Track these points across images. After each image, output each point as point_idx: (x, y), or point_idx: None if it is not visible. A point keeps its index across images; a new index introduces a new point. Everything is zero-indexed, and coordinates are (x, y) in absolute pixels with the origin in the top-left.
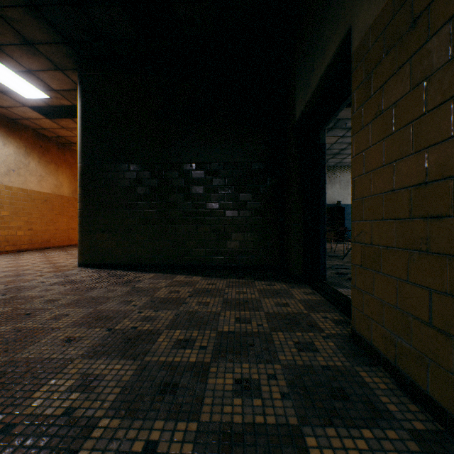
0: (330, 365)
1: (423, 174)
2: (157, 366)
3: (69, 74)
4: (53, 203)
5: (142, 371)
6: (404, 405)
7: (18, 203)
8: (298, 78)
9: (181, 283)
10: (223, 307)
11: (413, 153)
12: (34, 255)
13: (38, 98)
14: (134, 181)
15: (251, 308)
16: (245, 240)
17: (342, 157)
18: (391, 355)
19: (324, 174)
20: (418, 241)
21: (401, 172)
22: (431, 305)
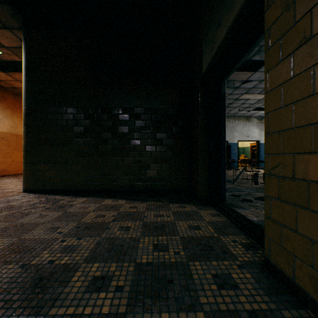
0: (256, 309)
1: None
2: None
3: (16, 32)
4: (9, 140)
5: None
6: None
7: None
8: (205, 37)
9: (108, 207)
10: (143, 232)
11: None
12: None
13: None
14: (71, 122)
15: (168, 232)
16: (161, 169)
17: (230, 110)
18: None
19: (224, 117)
20: None
21: None
22: None
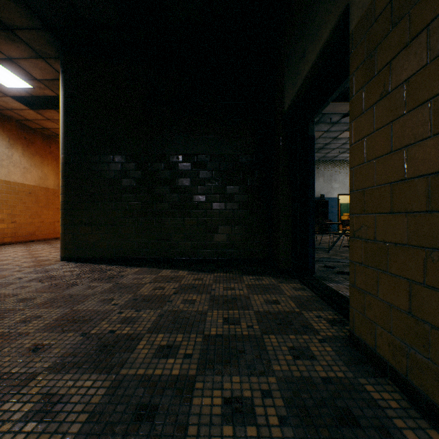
0: (331, 377)
1: None
2: (134, 381)
3: (52, 62)
4: (38, 196)
5: (116, 389)
6: (423, 430)
7: (1, 195)
8: (287, 67)
9: (167, 278)
10: (210, 305)
11: (431, 135)
12: (17, 249)
13: (20, 87)
14: (119, 173)
15: (240, 306)
16: (232, 233)
17: (326, 152)
18: (402, 367)
19: (313, 167)
20: None
21: (415, 158)
22: None
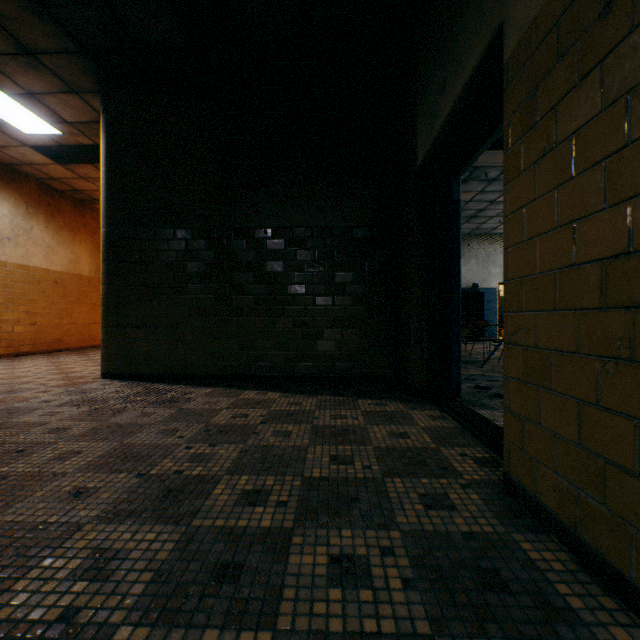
0: (476, 532)
1: (624, 239)
2: (210, 535)
3: (89, 98)
4: (67, 287)
5: (187, 543)
6: (594, 598)
7: (16, 285)
8: (421, 104)
9: (251, 402)
10: (312, 439)
11: (606, 208)
12: (38, 361)
13: (44, 133)
14: (183, 255)
15: (353, 440)
16: (343, 339)
17: (481, 222)
18: (570, 518)
19: (458, 244)
20: (616, 344)
21: (587, 238)
22: (638, 444)
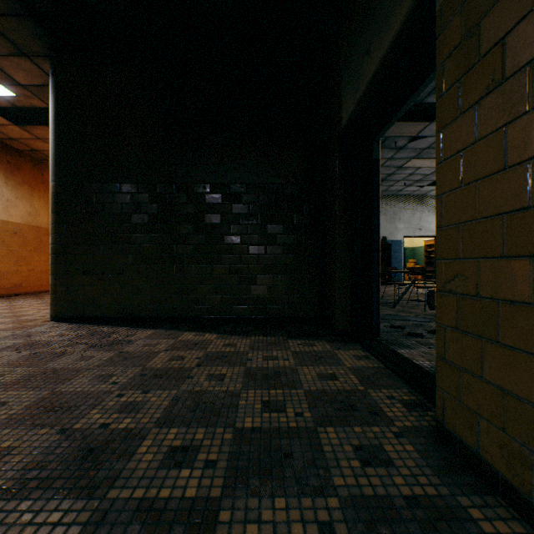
0: (418, 495)
1: None
2: (126, 511)
3: (40, 62)
4: (26, 237)
5: (97, 525)
6: None
7: None
8: (345, 69)
9: (189, 344)
10: (245, 383)
11: None
12: None
13: None
14: (127, 207)
15: (285, 383)
16: (274, 284)
17: (389, 184)
18: (523, 483)
19: (378, 199)
20: None
21: None
22: None
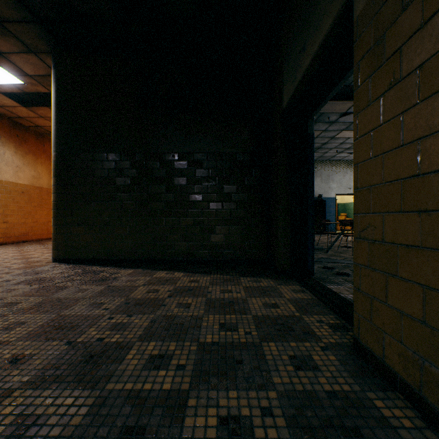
0: (337, 390)
1: None
2: (120, 398)
3: (44, 57)
4: (31, 195)
5: (99, 407)
6: None
7: None
8: (286, 62)
9: (162, 280)
10: (206, 310)
11: None
12: (8, 249)
13: (12, 83)
14: (113, 172)
15: (237, 310)
16: (229, 233)
17: (324, 152)
18: (414, 381)
19: (312, 165)
20: None
21: (431, 152)
22: None
